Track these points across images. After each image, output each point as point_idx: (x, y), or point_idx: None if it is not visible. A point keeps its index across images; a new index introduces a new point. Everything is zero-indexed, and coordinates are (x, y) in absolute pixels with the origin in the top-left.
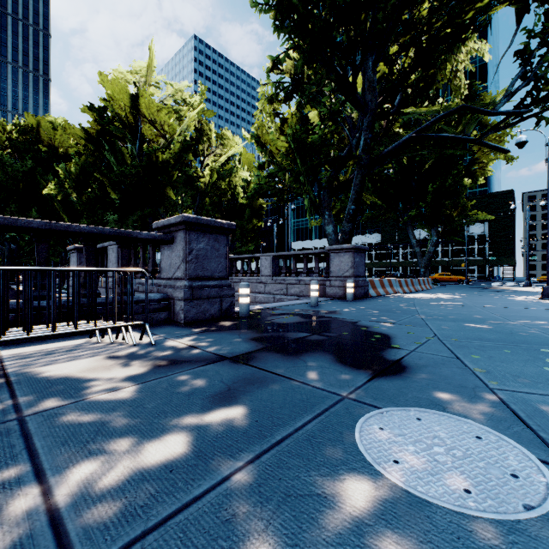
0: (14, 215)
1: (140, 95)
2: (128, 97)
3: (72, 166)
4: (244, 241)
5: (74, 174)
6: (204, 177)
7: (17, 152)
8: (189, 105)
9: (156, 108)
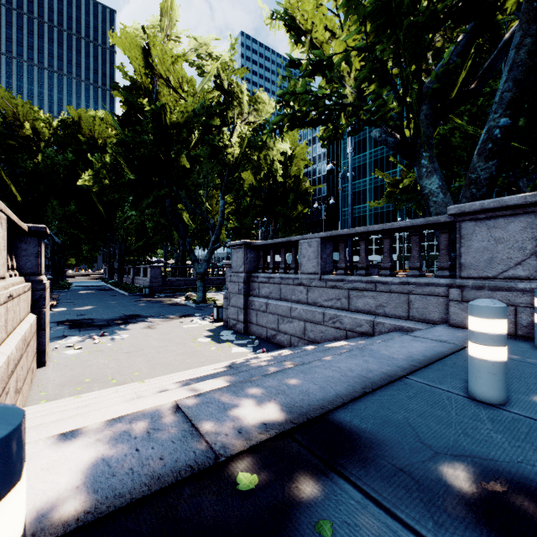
0: (55, 209)
1: (150, 44)
2: (139, 51)
3: (106, 156)
4: (287, 231)
5: (108, 164)
6: (233, 147)
7: (60, 146)
8: (214, 59)
9: (170, 59)
